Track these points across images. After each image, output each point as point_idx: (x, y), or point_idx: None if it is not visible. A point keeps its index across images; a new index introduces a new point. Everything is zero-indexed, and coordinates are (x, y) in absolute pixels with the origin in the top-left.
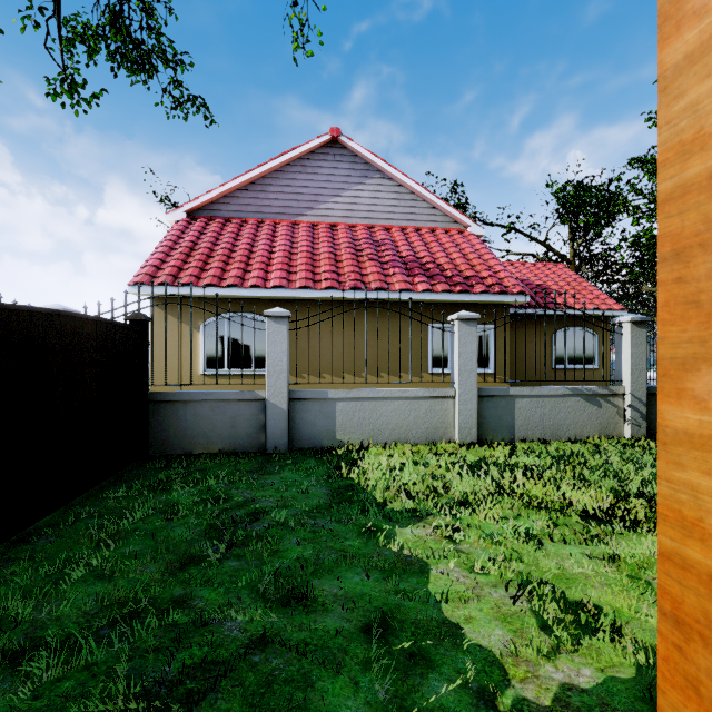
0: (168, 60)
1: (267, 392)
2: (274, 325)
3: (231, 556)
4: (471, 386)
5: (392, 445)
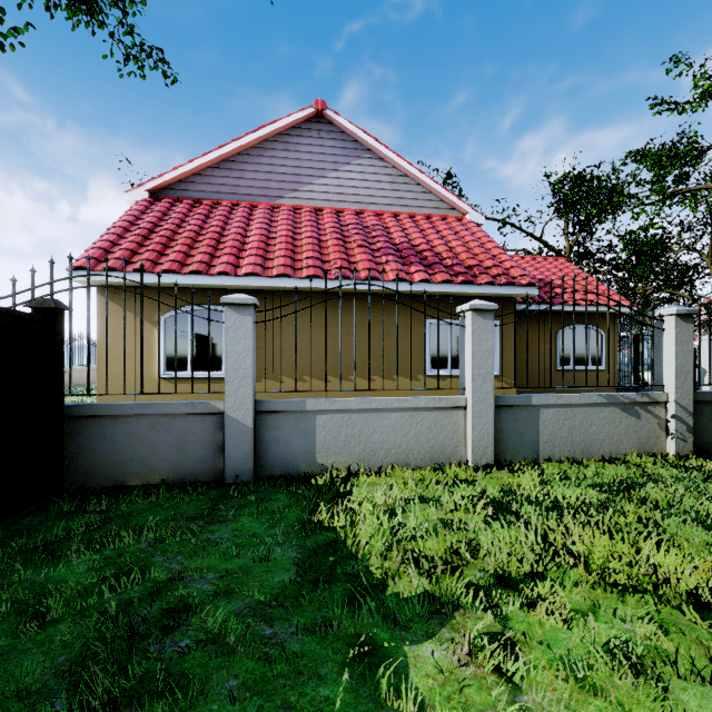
0: None
1: (225, 403)
2: (234, 315)
3: None
4: (486, 394)
5: (388, 469)
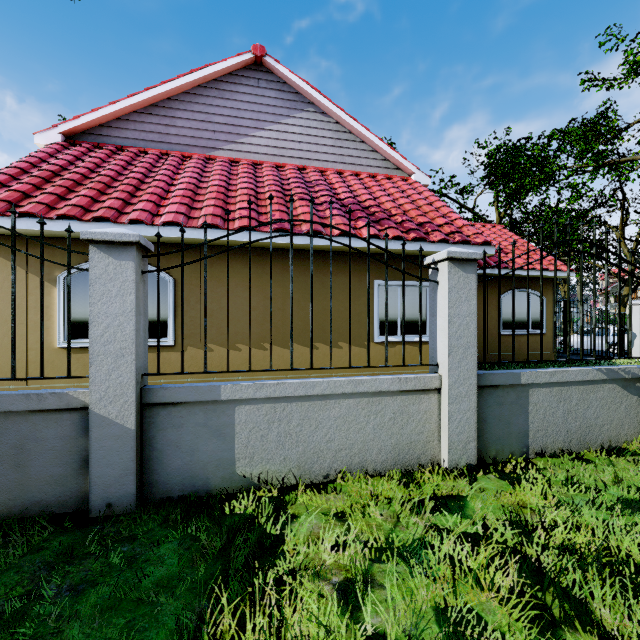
0: None
1: (90, 394)
2: (105, 260)
3: None
4: (467, 372)
5: (337, 479)
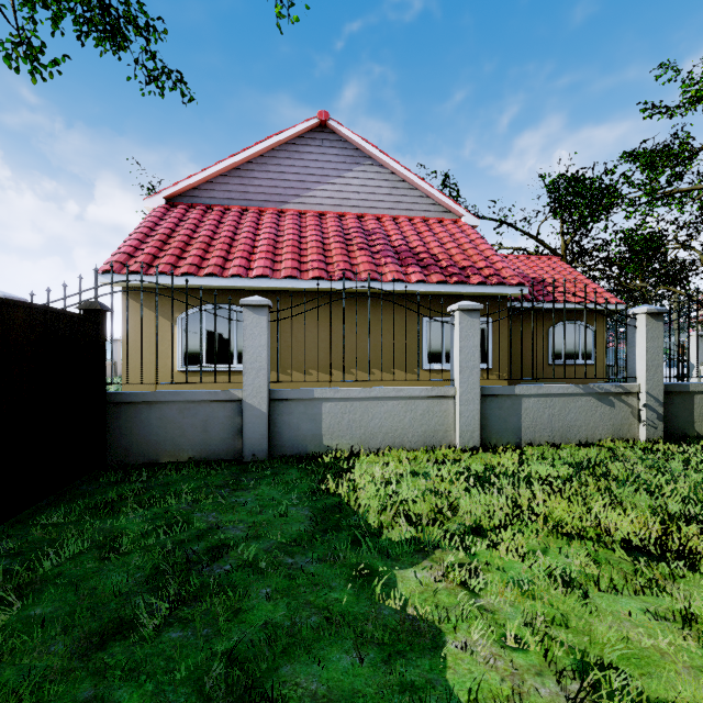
0: (140, 28)
1: (244, 391)
2: (252, 315)
3: (175, 621)
4: (473, 384)
5: (385, 451)
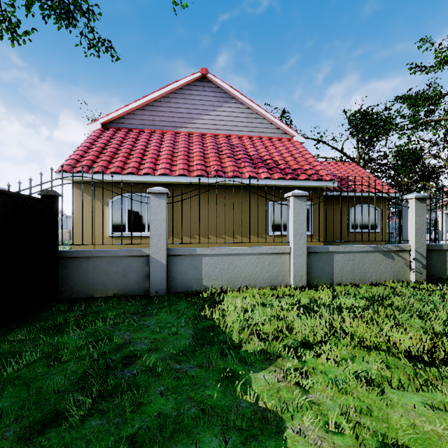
0: (84, 12)
1: (150, 250)
2: (155, 199)
3: (95, 412)
4: (302, 245)
5: (244, 289)
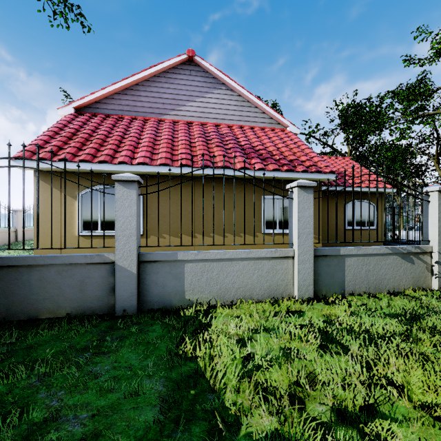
0: None
1: (116, 255)
2: (122, 189)
3: None
4: (308, 247)
5: (237, 303)
